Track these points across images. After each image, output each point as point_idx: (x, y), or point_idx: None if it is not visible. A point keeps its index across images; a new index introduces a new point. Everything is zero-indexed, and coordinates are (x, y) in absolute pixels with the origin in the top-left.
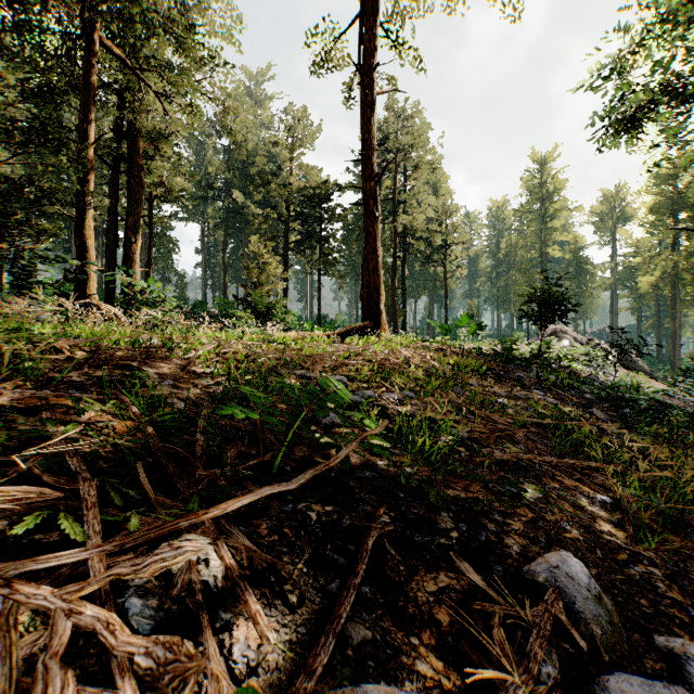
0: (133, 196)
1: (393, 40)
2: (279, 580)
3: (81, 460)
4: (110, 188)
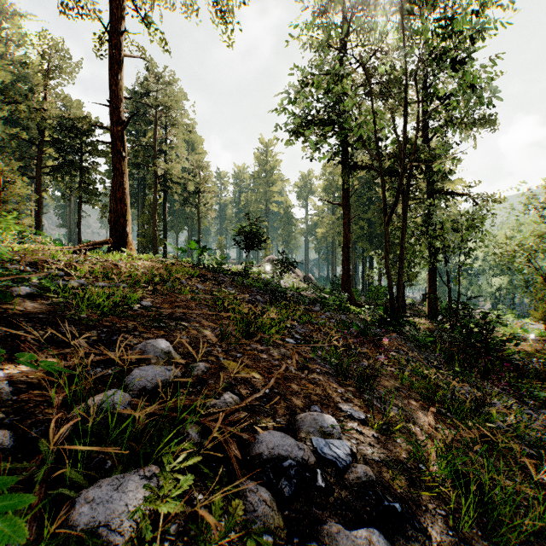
0: None
1: (143, 17)
2: None
3: None
4: None
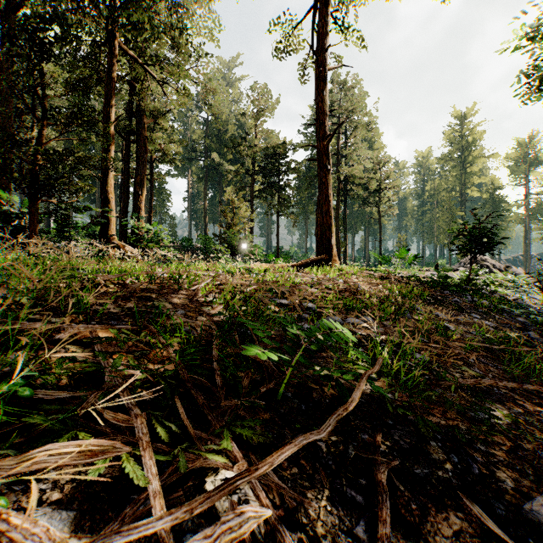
0: (140, 160)
1: (340, 26)
2: (309, 521)
3: (130, 394)
4: (122, 154)
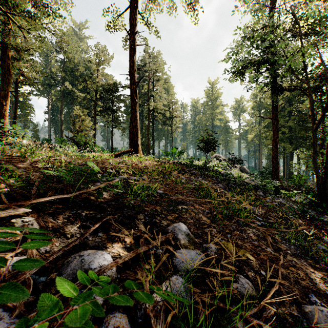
0: (5, 80)
1: (145, 21)
2: (64, 231)
3: None
4: None
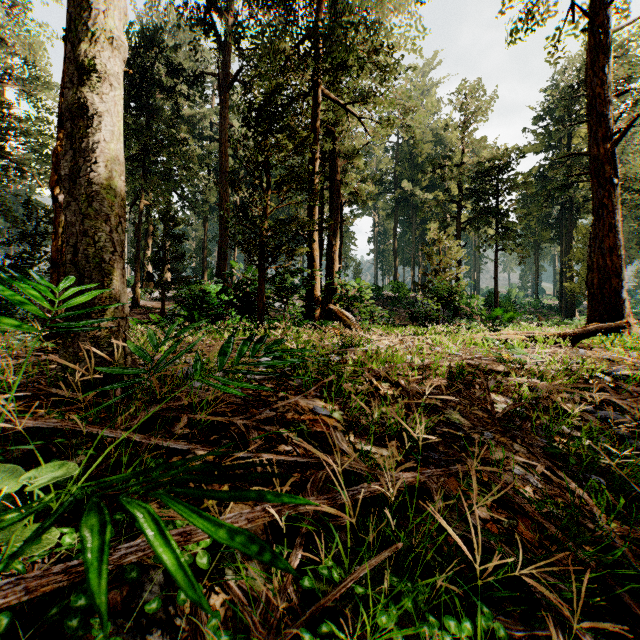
0: (334, 207)
1: None
2: None
3: None
4: None
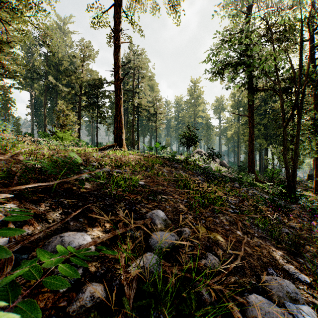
0: None
1: (129, 20)
2: (45, 217)
3: None
4: None
